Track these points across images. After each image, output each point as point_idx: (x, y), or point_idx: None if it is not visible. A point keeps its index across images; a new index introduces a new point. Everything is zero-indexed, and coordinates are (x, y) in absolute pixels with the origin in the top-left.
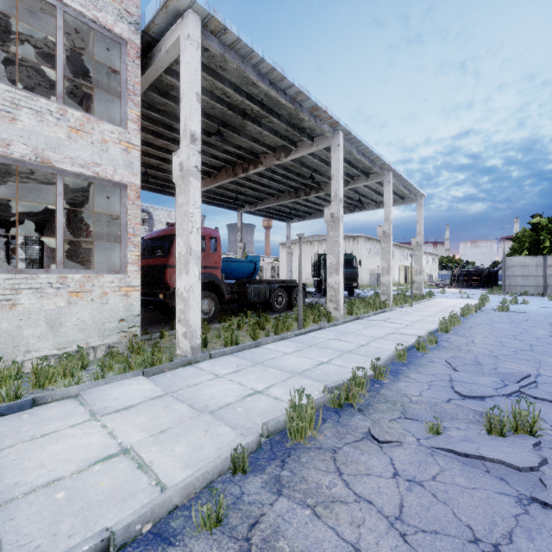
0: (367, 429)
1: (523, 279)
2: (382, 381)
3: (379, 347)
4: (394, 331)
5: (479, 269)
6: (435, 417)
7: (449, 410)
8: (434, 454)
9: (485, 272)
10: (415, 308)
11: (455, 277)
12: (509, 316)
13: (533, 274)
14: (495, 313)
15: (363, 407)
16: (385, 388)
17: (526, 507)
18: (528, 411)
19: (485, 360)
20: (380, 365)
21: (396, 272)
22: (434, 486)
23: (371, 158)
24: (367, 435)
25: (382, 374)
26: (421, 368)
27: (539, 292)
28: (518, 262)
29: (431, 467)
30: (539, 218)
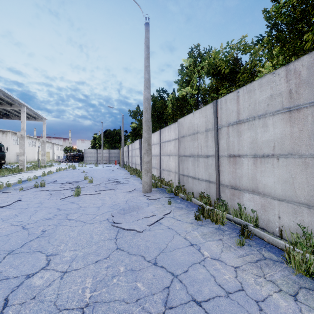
0: (2, 193)
1: (90, 158)
2: (10, 187)
3: (12, 182)
4: (22, 178)
5: (79, 154)
6: (22, 187)
7: (28, 187)
8: (19, 192)
9: (81, 155)
10: (39, 171)
11: (68, 157)
12: (73, 170)
13: (94, 156)
14: (70, 170)
15: (1, 191)
16: (11, 188)
17: (34, 192)
18: (44, 182)
19: (49, 180)
20: (10, 183)
21: (36, 154)
22: (17, 194)
23: (12, 99)
24: (2, 193)
25: (10, 185)
26: (26, 184)
27: (95, 163)
28: (89, 151)
29: (18, 193)
30: (96, 135)
